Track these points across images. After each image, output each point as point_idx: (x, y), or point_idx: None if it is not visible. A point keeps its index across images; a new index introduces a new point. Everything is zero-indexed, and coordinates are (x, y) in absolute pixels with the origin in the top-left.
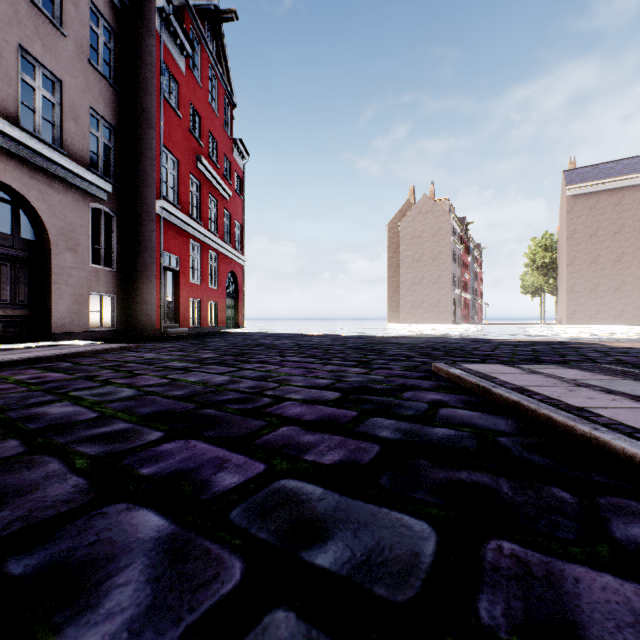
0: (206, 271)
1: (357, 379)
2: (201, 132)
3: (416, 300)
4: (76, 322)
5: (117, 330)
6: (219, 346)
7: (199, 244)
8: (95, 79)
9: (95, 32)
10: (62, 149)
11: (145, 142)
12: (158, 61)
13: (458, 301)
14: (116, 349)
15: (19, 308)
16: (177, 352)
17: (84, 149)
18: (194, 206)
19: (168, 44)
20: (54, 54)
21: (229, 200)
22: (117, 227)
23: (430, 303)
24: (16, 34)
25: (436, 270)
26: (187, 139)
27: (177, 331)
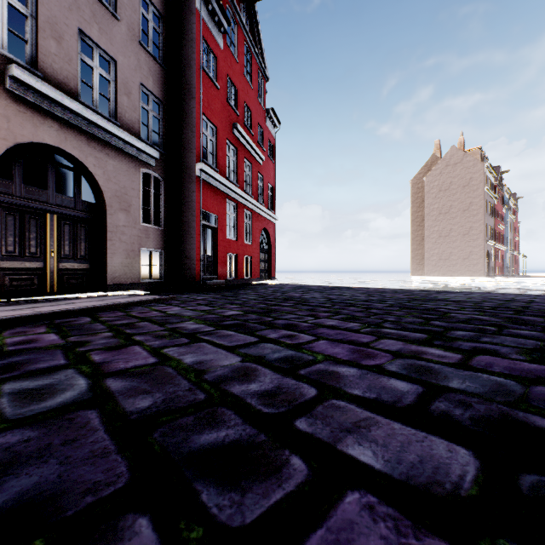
0: (241, 228)
1: (464, 384)
2: (237, 102)
3: (443, 253)
4: (128, 274)
5: (164, 281)
6: (247, 299)
7: (235, 204)
8: (145, 59)
9: (145, 18)
10: (116, 121)
11: (187, 112)
12: (198, 37)
13: (492, 253)
14: (149, 301)
15: (80, 262)
16: (203, 306)
17: (135, 121)
18: (231, 170)
19: (207, 21)
20: (109, 36)
21: (262, 164)
22: (164, 190)
23: (459, 255)
24: (75, 19)
25: (466, 222)
26: (224, 108)
27: (215, 283)
